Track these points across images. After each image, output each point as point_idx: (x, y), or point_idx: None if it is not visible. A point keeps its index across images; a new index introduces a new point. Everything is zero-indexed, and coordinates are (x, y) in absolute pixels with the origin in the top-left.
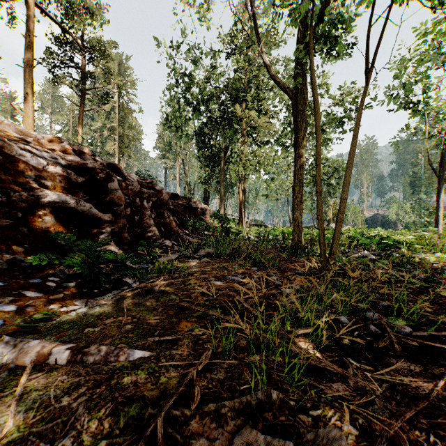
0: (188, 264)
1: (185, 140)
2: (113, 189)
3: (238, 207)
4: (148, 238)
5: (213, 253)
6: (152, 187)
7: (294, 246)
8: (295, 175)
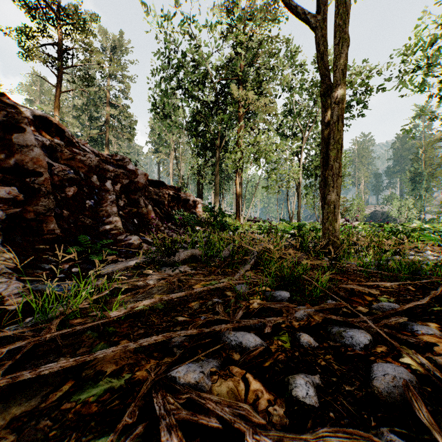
0: (144, 282)
1: (176, 129)
2: (23, 144)
3: (234, 203)
4: (105, 233)
5: (201, 255)
6: (124, 166)
7: (327, 244)
8: (324, 138)
